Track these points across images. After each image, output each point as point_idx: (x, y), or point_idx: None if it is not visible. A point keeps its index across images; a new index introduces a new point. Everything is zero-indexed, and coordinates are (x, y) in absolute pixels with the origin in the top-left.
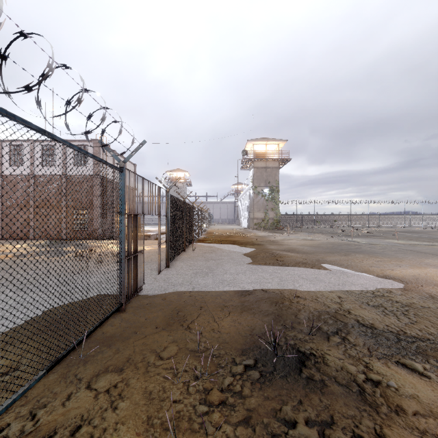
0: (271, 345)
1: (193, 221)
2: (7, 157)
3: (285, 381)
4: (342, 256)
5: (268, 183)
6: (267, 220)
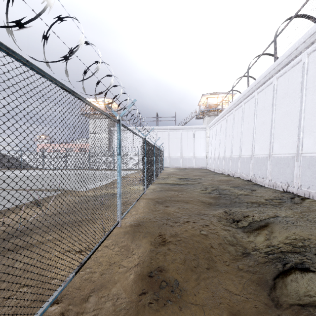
0: None
1: None
2: None
3: None
4: None
5: None
6: None
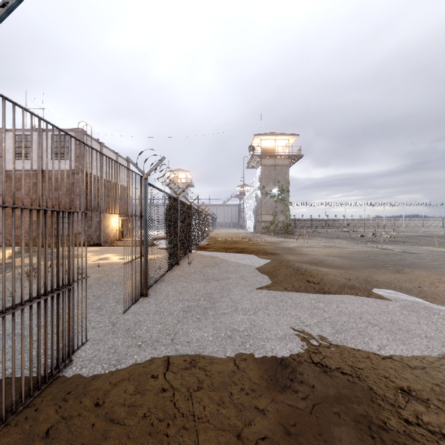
0: None
1: (191, 224)
2: None
3: None
4: (395, 273)
5: (277, 183)
6: (276, 223)
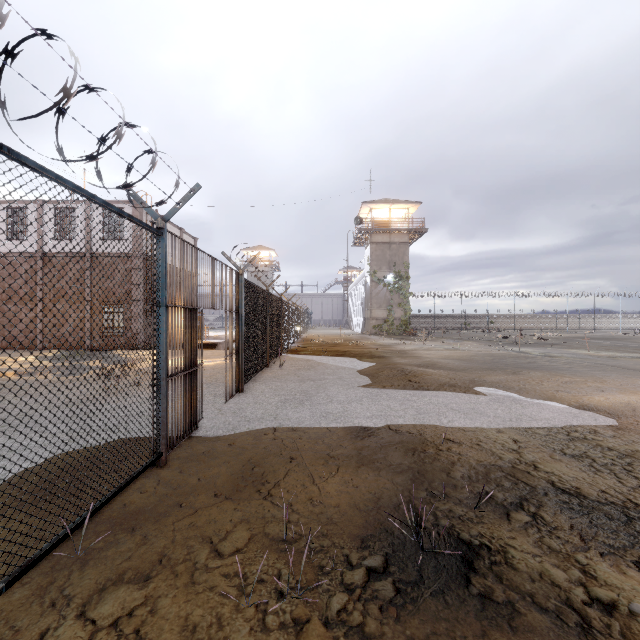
0: (412, 531)
1: (281, 321)
2: (3, 225)
3: (442, 603)
4: (509, 374)
5: (393, 266)
6: (391, 320)
